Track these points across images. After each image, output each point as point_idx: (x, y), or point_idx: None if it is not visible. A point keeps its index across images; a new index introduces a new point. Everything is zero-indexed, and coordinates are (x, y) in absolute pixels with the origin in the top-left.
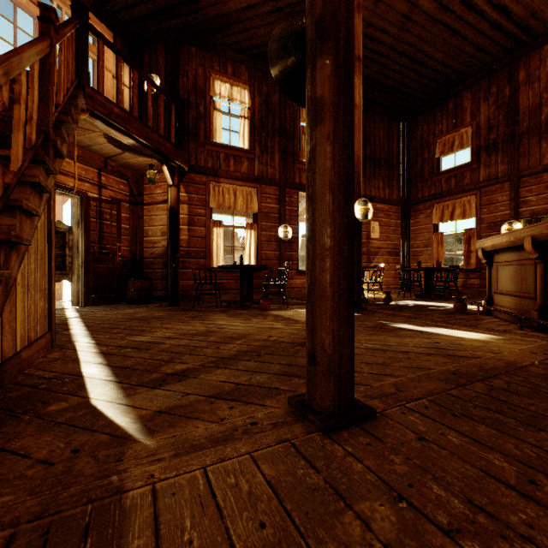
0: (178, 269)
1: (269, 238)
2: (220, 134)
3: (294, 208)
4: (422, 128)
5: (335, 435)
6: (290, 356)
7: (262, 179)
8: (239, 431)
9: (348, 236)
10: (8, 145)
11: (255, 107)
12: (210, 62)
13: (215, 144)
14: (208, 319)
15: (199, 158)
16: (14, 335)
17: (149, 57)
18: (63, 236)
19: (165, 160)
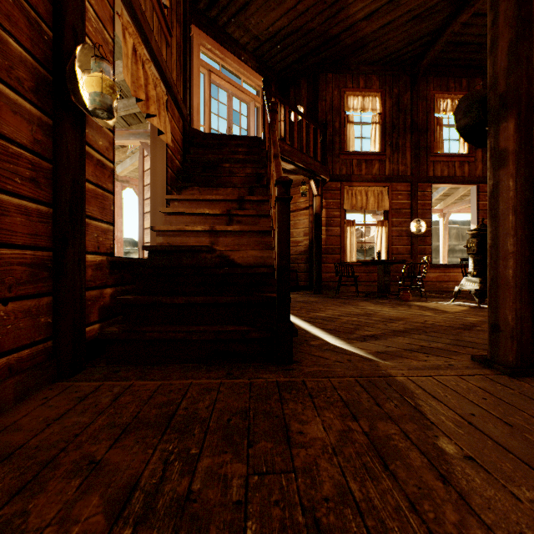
0: (321, 263)
1: (400, 233)
2: (353, 143)
3: (427, 201)
4: None
5: (519, 378)
6: (455, 335)
7: (393, 177)
8: (442, 366)
9: (528, 243)
10: (254, 192)
11: (386, 111)
12: (344, 82)
13: (348, 153)
14: (358, 305)
15: (334, 168)
16: None
17: (294, 92)
18: None
19: (312, 176)
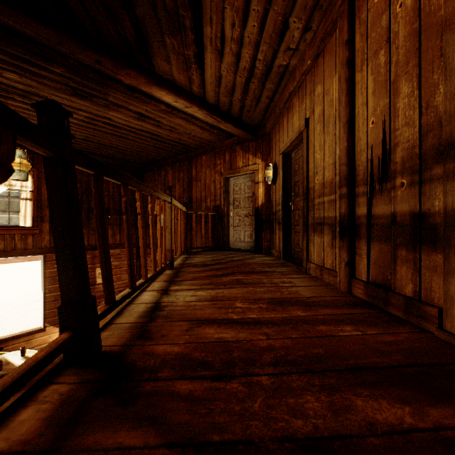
0: None
1: None
2: None
3: None
4: (149, 183)
5: None
6: None
7: None
8: None
9: None
10: None
11: None
12: None
13: None
14: None
15: None
16: None
17: None
18: None
19: None
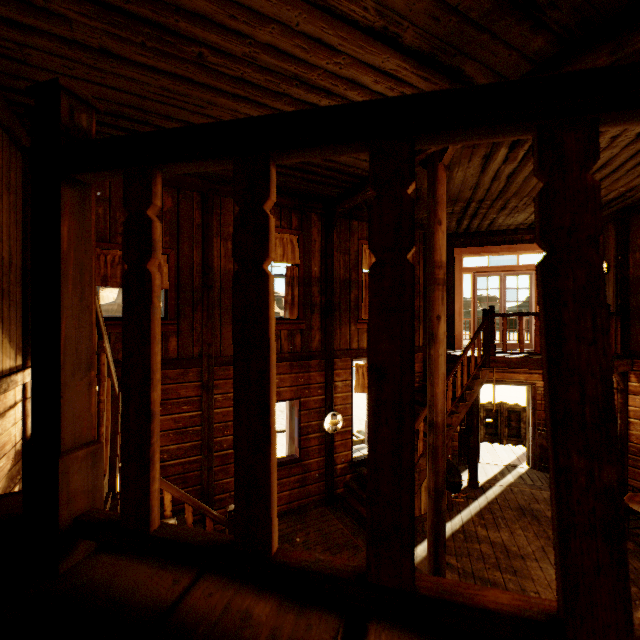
0: None
1: None
2: None
3: None
4: None
5: None
6: None
7: None
8: None
9: (432, 556)
10: None
11: None
12: None
13: None
14: None
15: None
16: (420, 508)
17: (602, 238)
18: (518, 414)
19: None
